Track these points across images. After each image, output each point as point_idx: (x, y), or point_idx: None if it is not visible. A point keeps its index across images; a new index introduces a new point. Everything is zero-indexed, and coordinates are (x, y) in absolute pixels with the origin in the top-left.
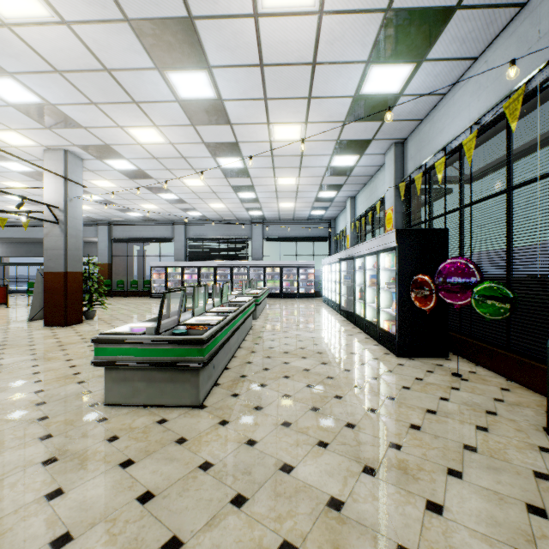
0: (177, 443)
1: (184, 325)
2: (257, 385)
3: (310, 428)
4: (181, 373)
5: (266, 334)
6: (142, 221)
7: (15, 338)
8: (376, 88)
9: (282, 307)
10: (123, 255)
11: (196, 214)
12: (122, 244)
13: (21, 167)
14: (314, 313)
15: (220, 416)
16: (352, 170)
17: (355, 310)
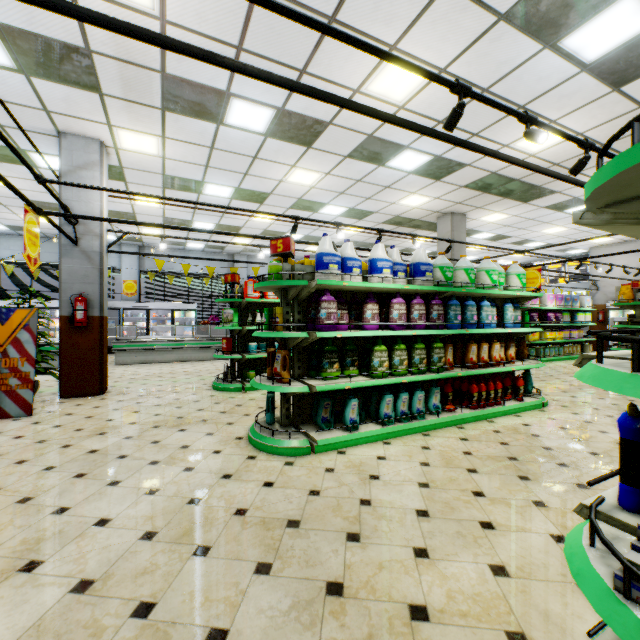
0: None
1: None
2: None
3: None
4: None
5: None
6: None
7: (178, 384)
8: (191, 244)
9: None
10: None
11: None
12: None
13: None
14: None
15: None
16: None
17: None
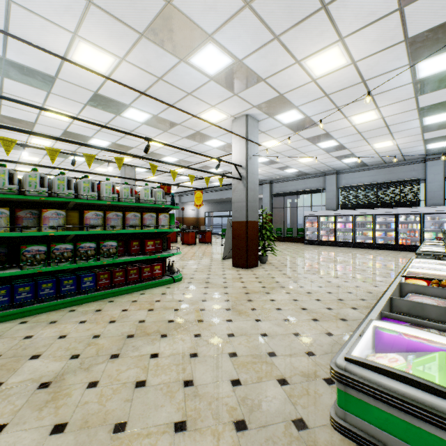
0: None
1: None
2: None
3: None
4: None
5: None
6: (296, 177)
7: (214, 276)
8: None
9: None
10: (279, 207)
11: (352, 160)
12: (278, 198)
13: (218, 143)
14: None
15: None
16: None
17: None
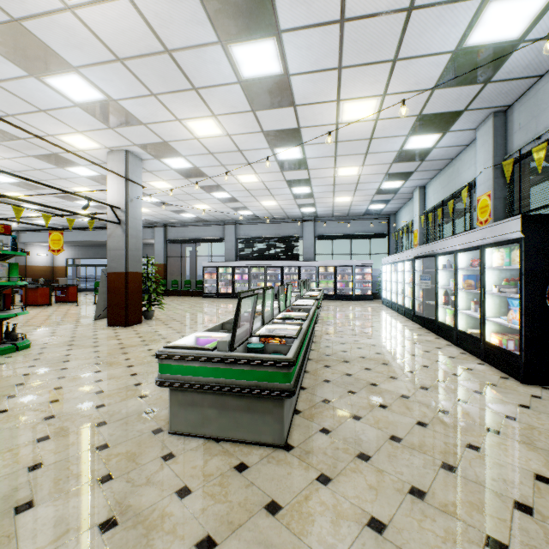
0: (269, 511)
1: (258, 337)
2: (349, 417)
3: (458, 506)
4: (260, 401)
5: (334, 343)
6: (195, 222)
7: (81, 338)
8: (487, 35)
9: (340, 310)
10: (176, 255)
11: (247, 213)
12: (176, 245)
13: (88, 172)
14: (379, 318)
15: (316, 466)
16: (428, 153)
17: (438, 317)
